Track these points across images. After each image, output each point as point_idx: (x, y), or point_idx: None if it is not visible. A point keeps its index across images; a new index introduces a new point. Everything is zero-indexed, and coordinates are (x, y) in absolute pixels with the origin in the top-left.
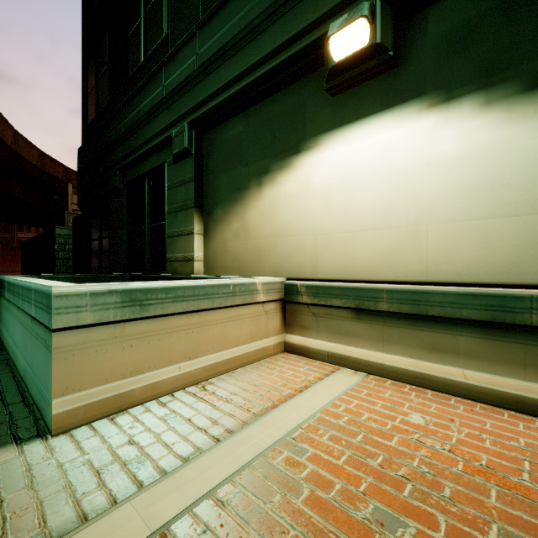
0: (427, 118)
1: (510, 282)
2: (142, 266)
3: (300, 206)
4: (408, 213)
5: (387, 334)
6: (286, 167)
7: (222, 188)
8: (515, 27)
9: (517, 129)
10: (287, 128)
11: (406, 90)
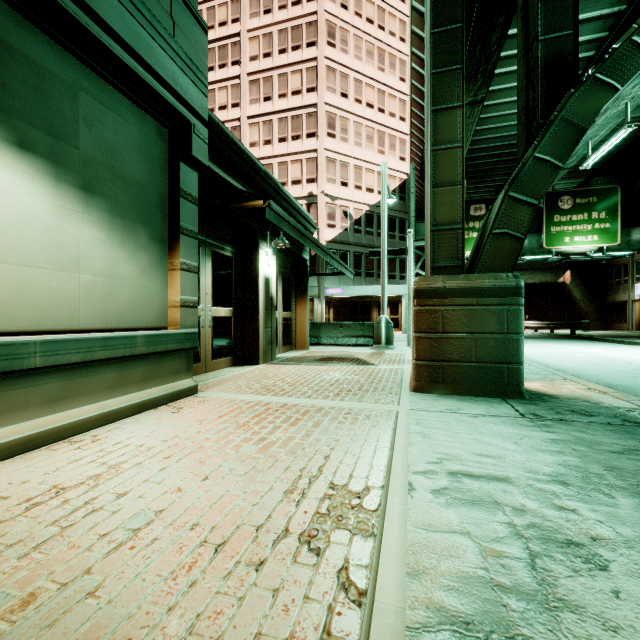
0: None
1: (2, 330)
2: None
3: None
4: None
5: None
6: None
7: None
8: (7, 73)
9: (8, 177)
10: None
11: None
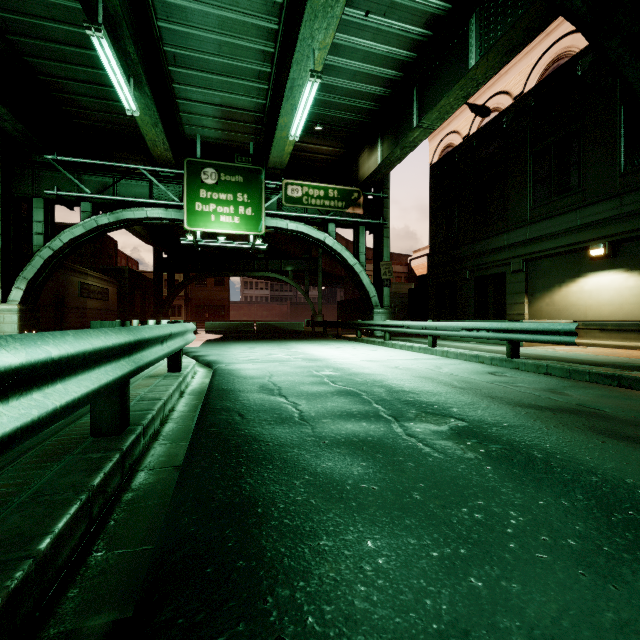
0: (625, 274)
1: None
2: (485, 317)
3: (579, 296)
4: (619, 301)
5: (611, 336)
6: (572, 281)
7: (539, 286)
8: None
9: None
10: (573, 268)
11: (618, 265)
